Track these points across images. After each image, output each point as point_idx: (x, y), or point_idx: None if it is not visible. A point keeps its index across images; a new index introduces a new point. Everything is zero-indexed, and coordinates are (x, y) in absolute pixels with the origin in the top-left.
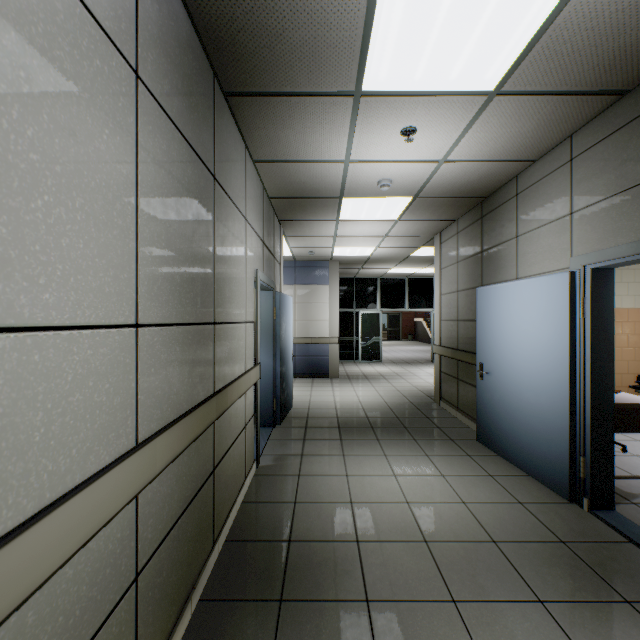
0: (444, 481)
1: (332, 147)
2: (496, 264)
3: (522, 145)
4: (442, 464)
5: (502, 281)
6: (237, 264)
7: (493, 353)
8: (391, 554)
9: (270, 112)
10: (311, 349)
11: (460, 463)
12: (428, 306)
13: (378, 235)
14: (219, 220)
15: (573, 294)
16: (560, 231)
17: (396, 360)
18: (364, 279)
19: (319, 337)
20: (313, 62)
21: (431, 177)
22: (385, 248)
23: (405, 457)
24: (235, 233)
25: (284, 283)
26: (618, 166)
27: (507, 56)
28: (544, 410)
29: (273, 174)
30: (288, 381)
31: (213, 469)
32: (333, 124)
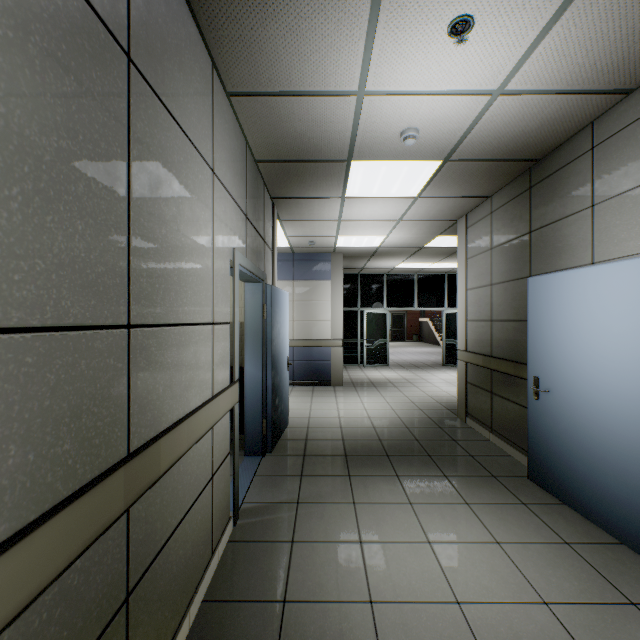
0: (503, 555)
1: (340, 63)
2: (555, 246)
3: (625, 58)
4: (492, 520)
5: (565, 268)
6: (193, 233)
7: (556, 365)
8: None
9: None
10: (311, 353)
11: (516, 518)
12: (439, 305)
13: (391, 219)
14: (145, 143)
15: None
16: None
17: (404, 363)
18: (369, 275)
19: (320, 339)
20: None
21: (474, 125)
22: (397, 237)
23: (438, 507)
24: (188, 183)
25: (281, 278)
26: None
27: None
28: None
29: (257, 119)
30: (283, 395)
31: (125, 597)
32: (343, 9)
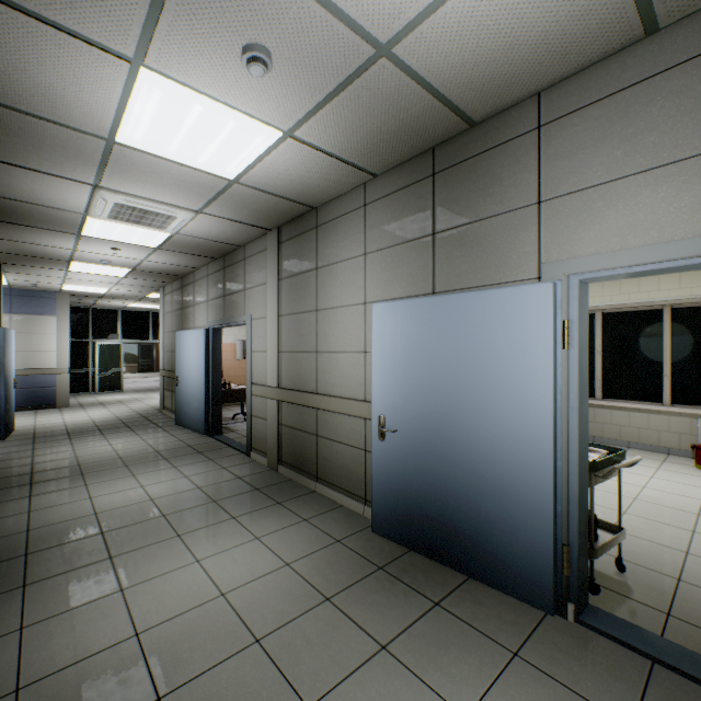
0: (144, 441)
1: (63, 244)
2: (188, 318)
3: (186, 263)
4: (147, 436)
5: (190, 328)
6: None
7: (183, 370)
8: (100, 464)
9: (15, 228)
10: (34, 381)
11: (159, 434)
12: None
13: (110, 282)
14: None
15: (207, 339)
16: (206, 308)
17: (141, 389)
18: (103, 310)
19: (45, 368)
20: (51, 224)
21: (141, 264)
22: (120, 290)
23: (122, 438)
24: None
25: None
26: (217, 287)
27: (156, 242)
28: (199, 396)
29: (7, 244)
30: (12, 405)
31: None
32: (64, 238)
